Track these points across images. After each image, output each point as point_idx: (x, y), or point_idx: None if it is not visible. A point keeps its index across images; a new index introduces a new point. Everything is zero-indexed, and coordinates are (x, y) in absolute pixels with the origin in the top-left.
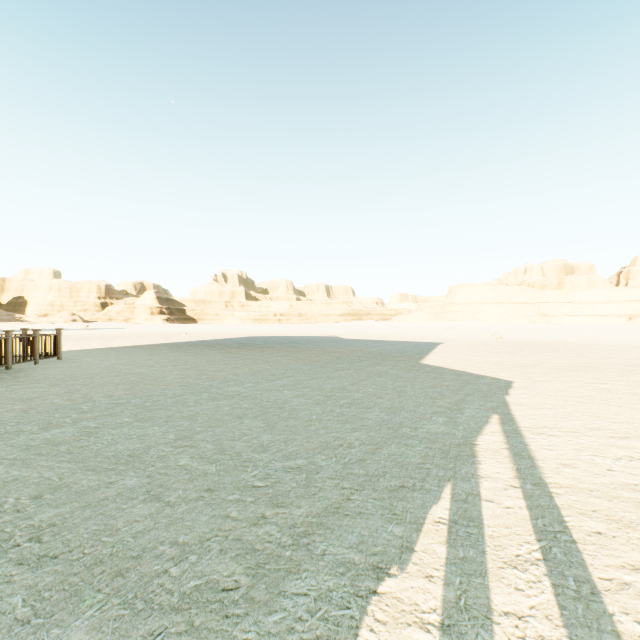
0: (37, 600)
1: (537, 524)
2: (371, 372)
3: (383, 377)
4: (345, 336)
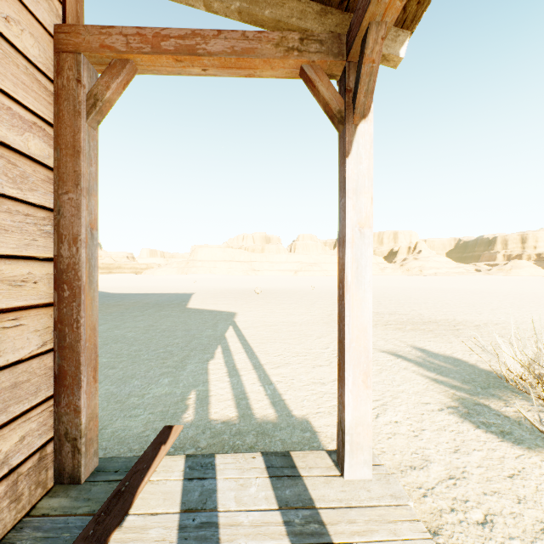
0: (114, 385)
1: (244, 347)
2: (161, 315)
3: (171, 317)
4: (111, 291)
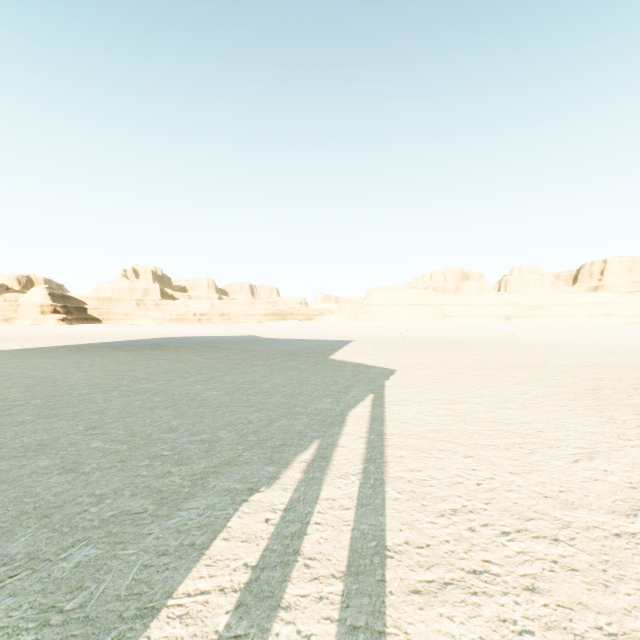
0: None
1: (367, 456)
2: (283, 367)
3: (292, 371)
4: (266, 336)
